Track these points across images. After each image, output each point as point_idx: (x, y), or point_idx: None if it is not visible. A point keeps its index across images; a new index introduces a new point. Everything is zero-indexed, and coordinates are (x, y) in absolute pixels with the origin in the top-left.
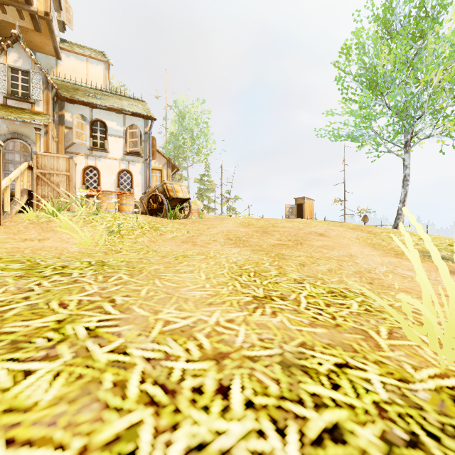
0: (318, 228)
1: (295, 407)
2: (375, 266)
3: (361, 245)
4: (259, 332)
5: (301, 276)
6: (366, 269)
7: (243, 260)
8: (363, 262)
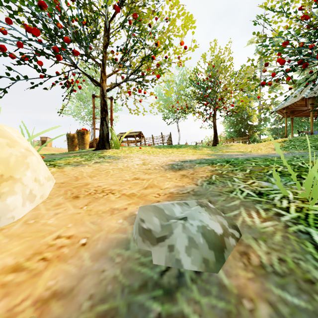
0: (64, 150)
1: None
2: None
3: None
4: None
5: None
6: None
7: None
8: None
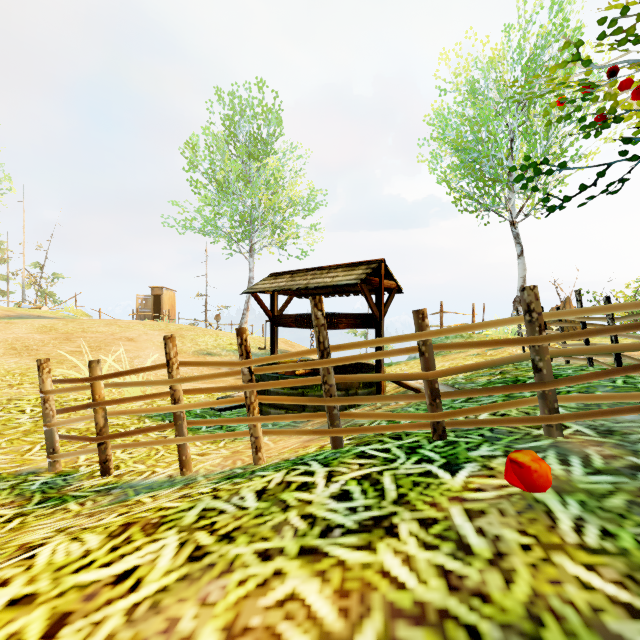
0: (134, 333)
1: (6, 405)
2: (145, 363)
3: (158, 348)
4: (2, 394)
5: (64, 373)
6: (132, 366)
7: (16, 367)
8: (140, 361)
